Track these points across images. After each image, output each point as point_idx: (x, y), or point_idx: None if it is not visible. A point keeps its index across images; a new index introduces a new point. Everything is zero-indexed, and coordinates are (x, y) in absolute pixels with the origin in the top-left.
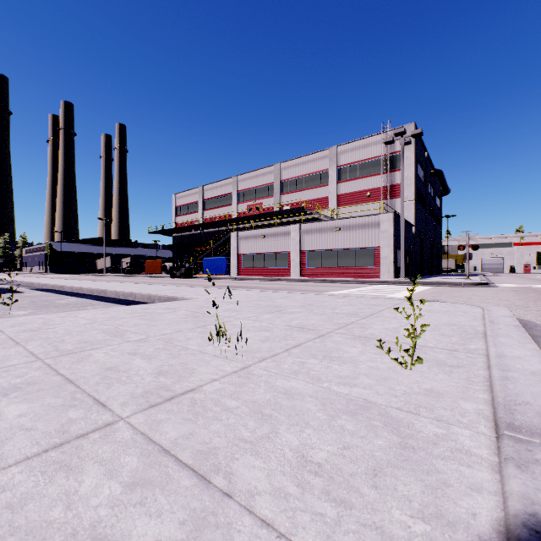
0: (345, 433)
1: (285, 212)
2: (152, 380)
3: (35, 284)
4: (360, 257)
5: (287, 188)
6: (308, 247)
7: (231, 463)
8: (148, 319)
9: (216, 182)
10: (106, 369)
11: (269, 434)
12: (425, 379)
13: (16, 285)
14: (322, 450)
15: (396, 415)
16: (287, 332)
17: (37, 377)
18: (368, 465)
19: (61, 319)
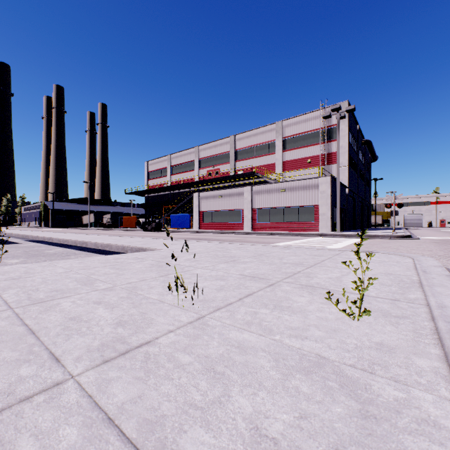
0: (300, 397)
1: (239, 176)
2: (110, 331)
3: (30, 236)
4: (302, 214)
5: (241, 156)
6: (258, 205)
7: (178, 438)
8: (118, 268)
9: (182, 151)
10: (70, 319)
11: (221, 398)
12: (374, 331)
13: (14, 237)
14: (277, 421)
15: (351, 374)
16: (241, 281)
17: (2, 327)
18: (328, 442)
19: (41, 268)
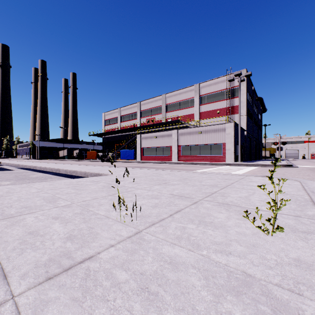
0: None
1: (168, 123)
2: (60, 246)
3: (20, 165)
4: (213, 149)
5: (170, 109)
6: (182, 143)
7: None
8: (77, 188)
9: (128, 105)
10: (28, 233)
11: None
12: (288, 246)
13: (10, 166)
14: None
15: (280, 295)
16: (171, 199)
17: None
18: None
19: (20, 189)
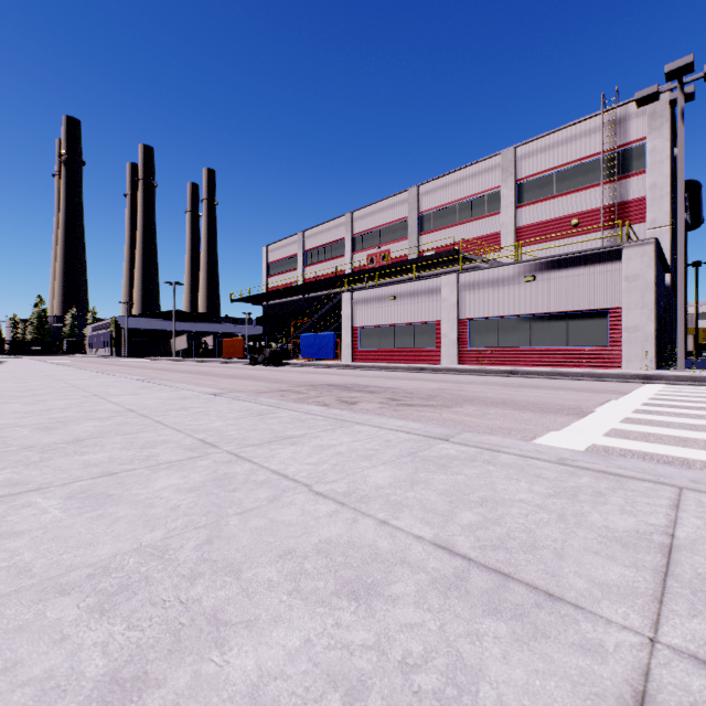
0: None
1: (427, 260)
2: None
3: None
4: (576, 328)
5: (430, 224)
6: (471, 312)
7: None
8: None
9: (322, 223)
10: None
11: None
12: None
13: None
14: None
15: None
16: None
17: None
18: None
19: None
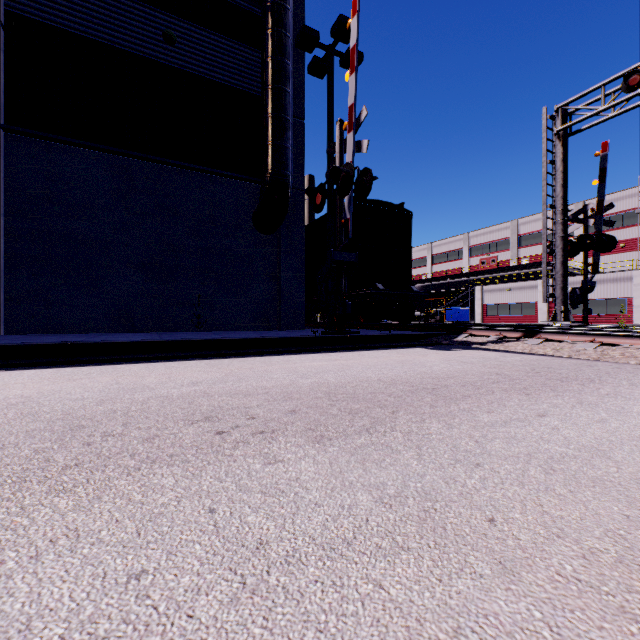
0: None
1: (526, 266)
2: None
3: None
4: (611, 306)
5: (525, 242)
6: None
7: None
8: None
9: (446, 239)
10: None
11: None
12: None
13: None
14: None
15: None
16: None
17: None
18: None
19: None
